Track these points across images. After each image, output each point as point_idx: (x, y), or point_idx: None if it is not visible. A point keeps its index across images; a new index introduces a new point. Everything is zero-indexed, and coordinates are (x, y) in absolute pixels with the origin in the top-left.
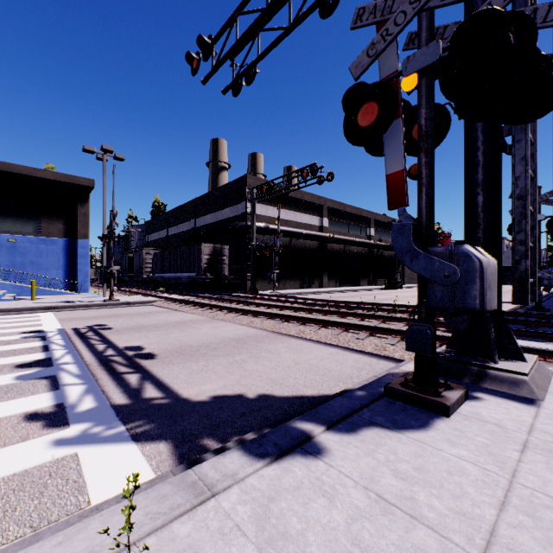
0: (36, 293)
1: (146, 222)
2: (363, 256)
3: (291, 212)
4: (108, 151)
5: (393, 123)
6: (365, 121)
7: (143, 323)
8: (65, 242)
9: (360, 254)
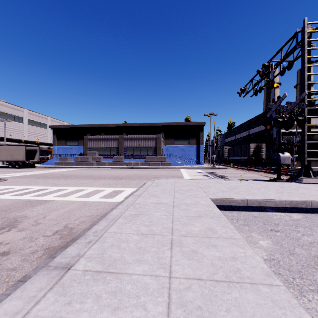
0: (189, 164)
1: (224, 133)
2: None
3: (312, 119)
4: (211, 114)
5: (274, 127)
6: (268, 128)
7: (224, 172)
8: (196, 146)
9: None
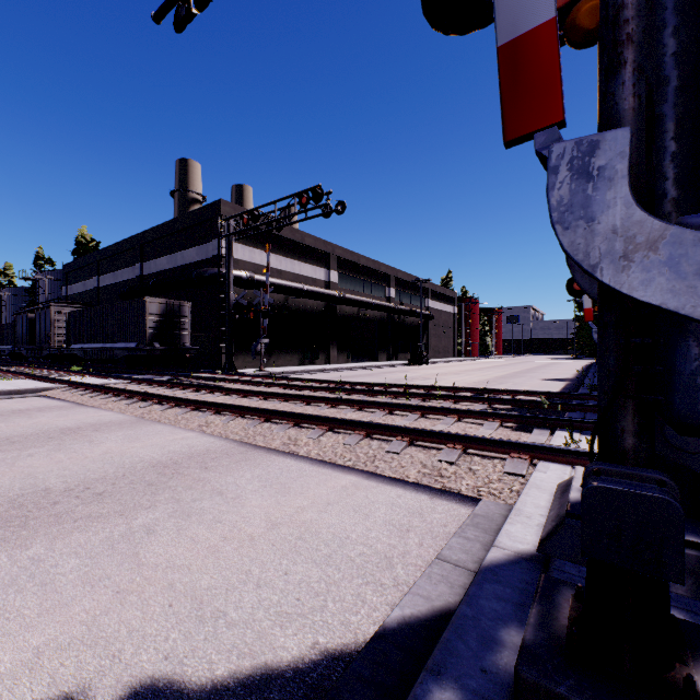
0: None
1: (63, 266)
2: (381, 323)
3: (287, 260)
4: None
5: None
6: None
7: None
8: None
9: (378, 320)
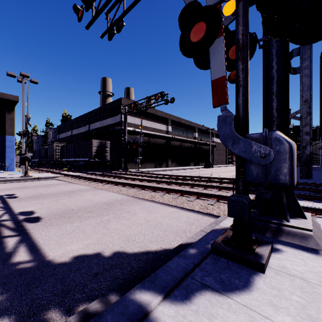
0: None
1: (57, 126)
2: (191, 149)
3: (149, 122)
4: (25, 76)
5: (217, 40)
6: (195, 37)
7: (44, 192)
8: None
9: (190, 148)
